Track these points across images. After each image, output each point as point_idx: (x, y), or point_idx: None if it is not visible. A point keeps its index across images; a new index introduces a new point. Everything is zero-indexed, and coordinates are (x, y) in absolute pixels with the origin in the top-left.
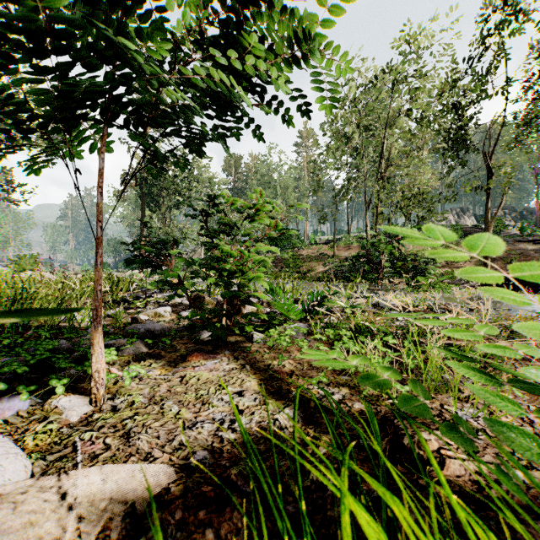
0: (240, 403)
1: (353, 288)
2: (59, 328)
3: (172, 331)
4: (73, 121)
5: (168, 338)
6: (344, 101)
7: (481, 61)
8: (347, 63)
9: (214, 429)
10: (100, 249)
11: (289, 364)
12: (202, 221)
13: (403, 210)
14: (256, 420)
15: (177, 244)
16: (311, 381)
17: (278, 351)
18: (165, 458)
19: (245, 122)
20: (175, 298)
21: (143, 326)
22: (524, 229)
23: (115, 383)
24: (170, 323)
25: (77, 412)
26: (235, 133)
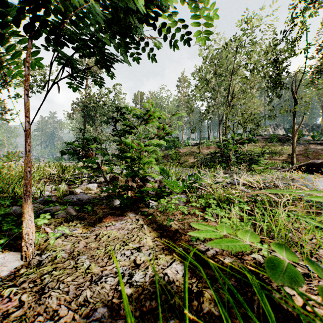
0: (138, 258)
1: (215, 171)
2: (20, 198)
3: (95, 200)
4: (0, 33)
5: (89, 206)
6: (206, 59)
7: (290, 33)
8: (215, 12)
9: (115, 283)
10: (29, 139)
11: (174, 225)
12: (115, 125)
13: (242, 125)
14: (149, 275)
15: (97, 140)
16: (191, 239)
17: (166, 214)
18: (69, 316)
19: (142, 47)
20: (102, 178)
21: (76, 196)
22: (314, 136)
23: (45, 240)
24: (96, 194)
25: (8, 267)
26: (136, 58)
